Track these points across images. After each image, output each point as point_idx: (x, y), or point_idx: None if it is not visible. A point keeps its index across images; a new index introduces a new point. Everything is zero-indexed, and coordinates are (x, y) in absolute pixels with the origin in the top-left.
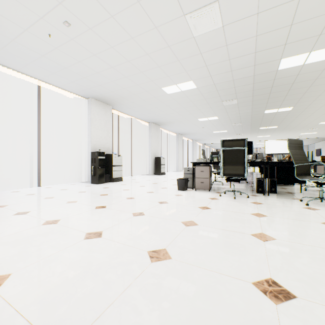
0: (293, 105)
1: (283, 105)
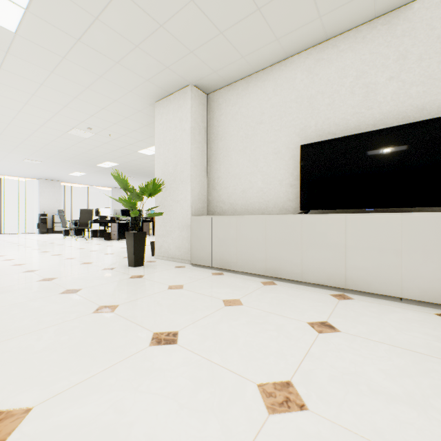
0: None
1: None
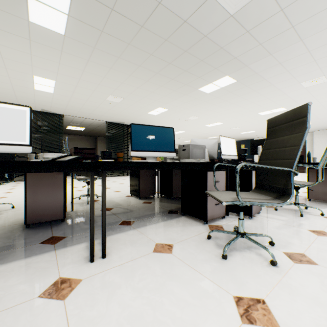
0: (79, 39)
1: (91, 30)
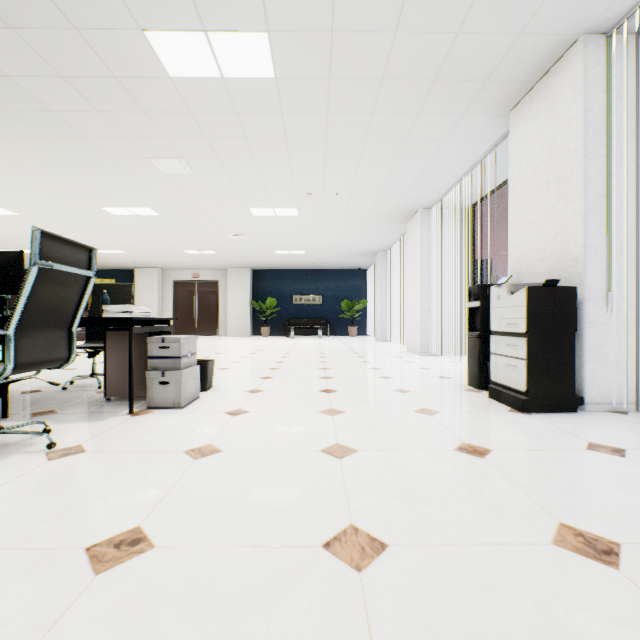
0: None
1: None
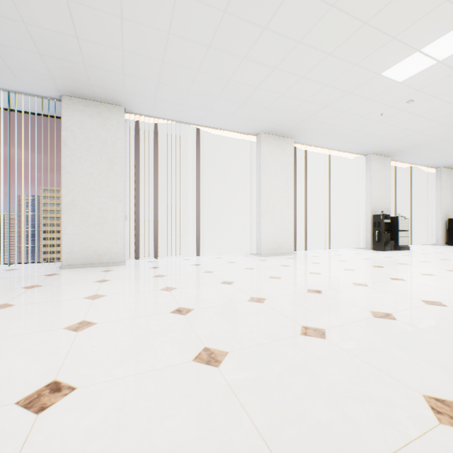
0: None
1: None
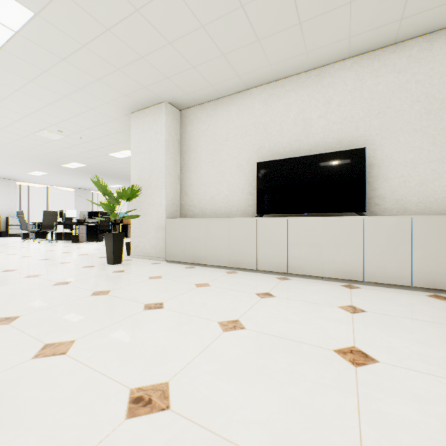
0: None
1: None
